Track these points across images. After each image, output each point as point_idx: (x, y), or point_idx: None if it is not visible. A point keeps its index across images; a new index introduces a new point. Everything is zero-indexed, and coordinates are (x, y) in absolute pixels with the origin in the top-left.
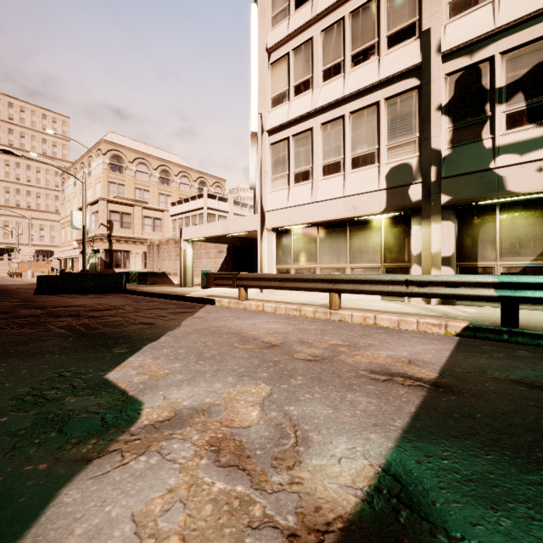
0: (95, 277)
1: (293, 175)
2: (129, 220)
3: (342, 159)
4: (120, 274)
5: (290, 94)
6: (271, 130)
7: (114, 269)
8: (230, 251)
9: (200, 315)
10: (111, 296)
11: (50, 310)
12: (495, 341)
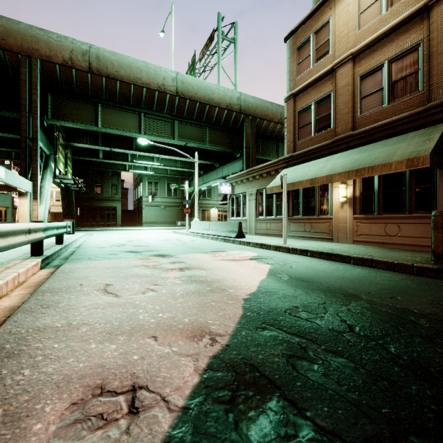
0: None
1: None
2: None
3: None
4: None
5: None
6: None
7: None
8: None
9: (187, 358)
10: None
11: None
12: (47, 265)
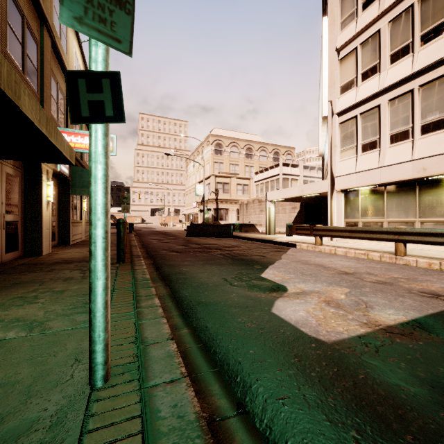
0: (215, 227)
1: (361, 145)
2: (228, 187)
3: (410, 127)
4: (228, 225)
5: (358, 80)
6: (340, 112)
7: (219, 221)
8: (302, 207)
9: (290, 253)
10: (226, 239)
11: (204, 246)
12: None
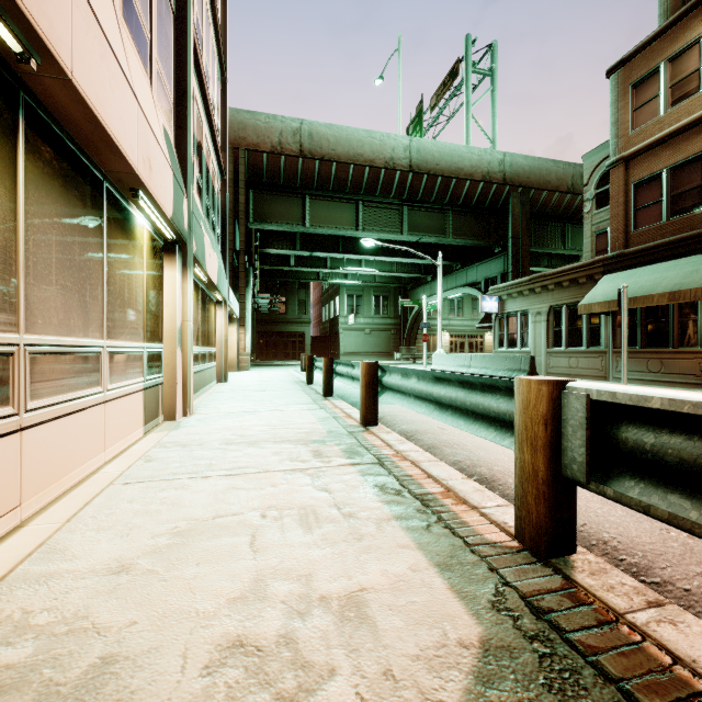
0: None
1: None
2: None
3: None
4: None
5: None
6: None
7: None
8: None
9: None
10: None
11: None
12: None
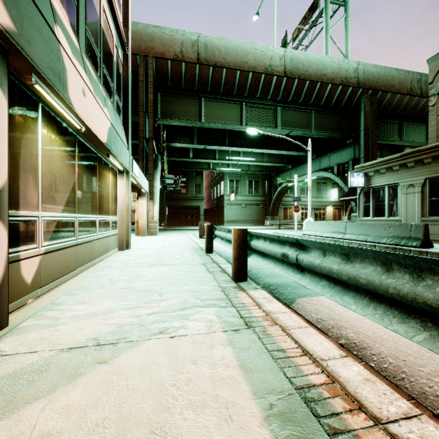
0: None
1: None
2: None
3: None
4: None
5: None
6: None
7: None
8: None
9: None
10: None
11: None
12: None
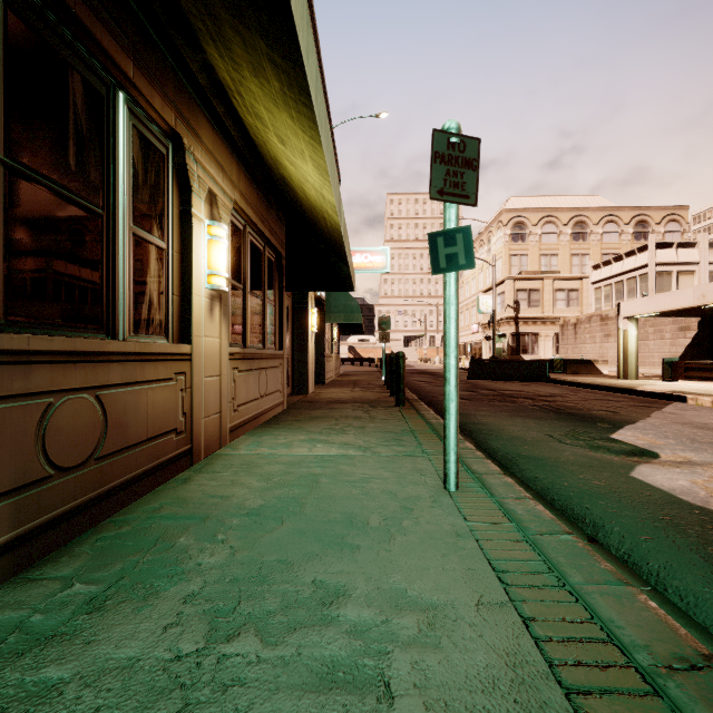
0: (517, 365)
1: None
2: (537, 297)
3: None
4: (540, 361)
5: None
6: None
7: (521, 355)
8: (704, 327)
9: (670, 411)
10: (538, 384)
11: (502, 393)
12: None
